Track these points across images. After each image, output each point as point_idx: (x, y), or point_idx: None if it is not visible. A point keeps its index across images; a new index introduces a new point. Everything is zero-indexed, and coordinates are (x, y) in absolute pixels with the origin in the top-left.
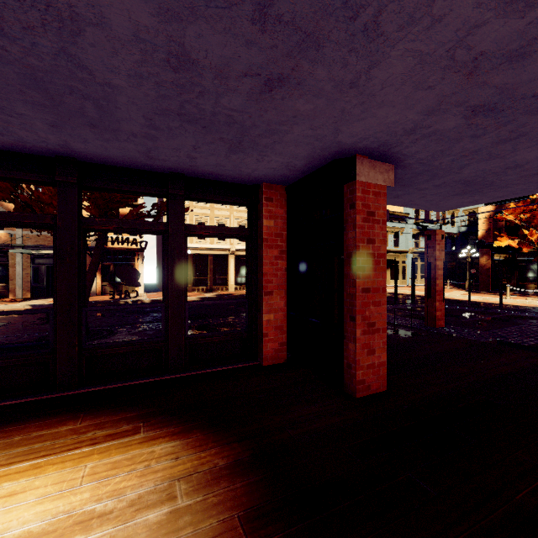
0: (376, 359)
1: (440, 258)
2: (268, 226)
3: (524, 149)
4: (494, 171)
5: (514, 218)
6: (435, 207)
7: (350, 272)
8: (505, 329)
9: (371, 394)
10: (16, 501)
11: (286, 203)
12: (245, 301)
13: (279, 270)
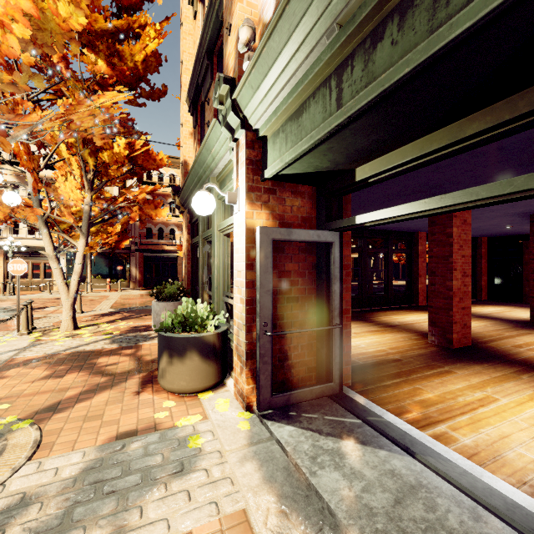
0: None
1: None
2: (483, 251)
3: None
4: None
5: None
6: None
7: (526, 267)
8: None
9: None
10: (492, 308)
11: (487, 243)
12: (472, 278)
13: (485, 267)
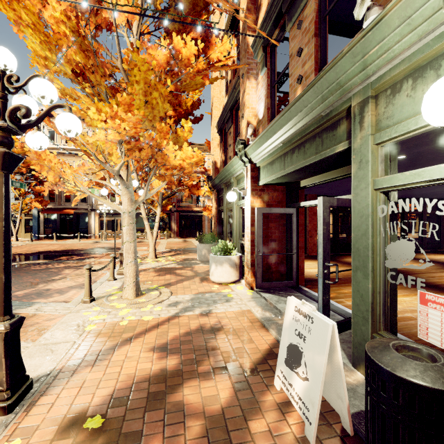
0: None
1: None
2: None
3: None
4: None
5: None
6: None
7: None
8: None
9: None
10: None
11: None
12: (438, 232)
13: None
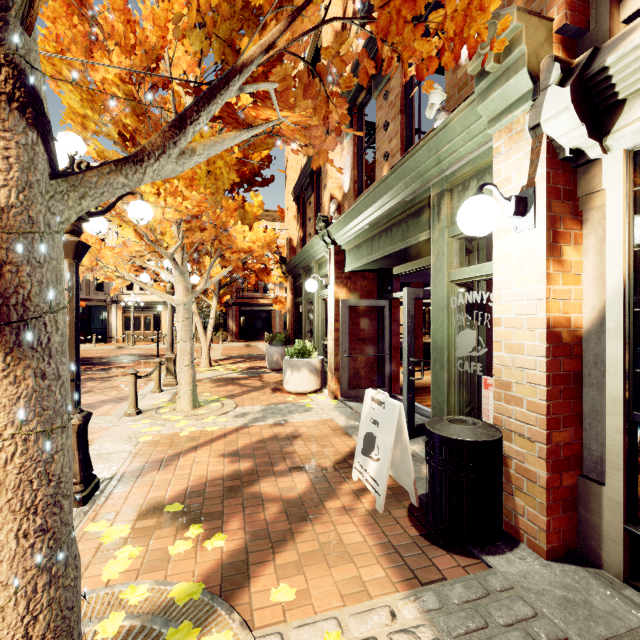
0: None
1: None
2: None
3: None
4: None
5: None
6: None
7: None
8: None
9: None
10: None
11: None
12: None
13: None
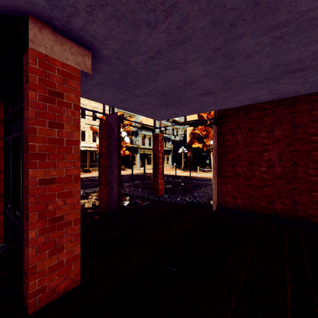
0: (65, 256)
1: (161, 151)
2: None
3: (192, 61)
4: (179, 85)
5: (200, 133)
6: (154, 116)
7: (26, 160)
8: (194, 192)
9: (57, 298)
10: None
11: None
12: None
13: None
